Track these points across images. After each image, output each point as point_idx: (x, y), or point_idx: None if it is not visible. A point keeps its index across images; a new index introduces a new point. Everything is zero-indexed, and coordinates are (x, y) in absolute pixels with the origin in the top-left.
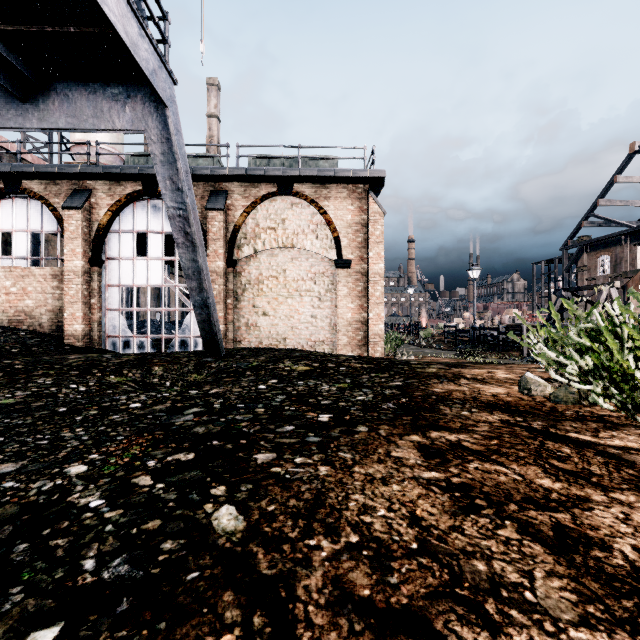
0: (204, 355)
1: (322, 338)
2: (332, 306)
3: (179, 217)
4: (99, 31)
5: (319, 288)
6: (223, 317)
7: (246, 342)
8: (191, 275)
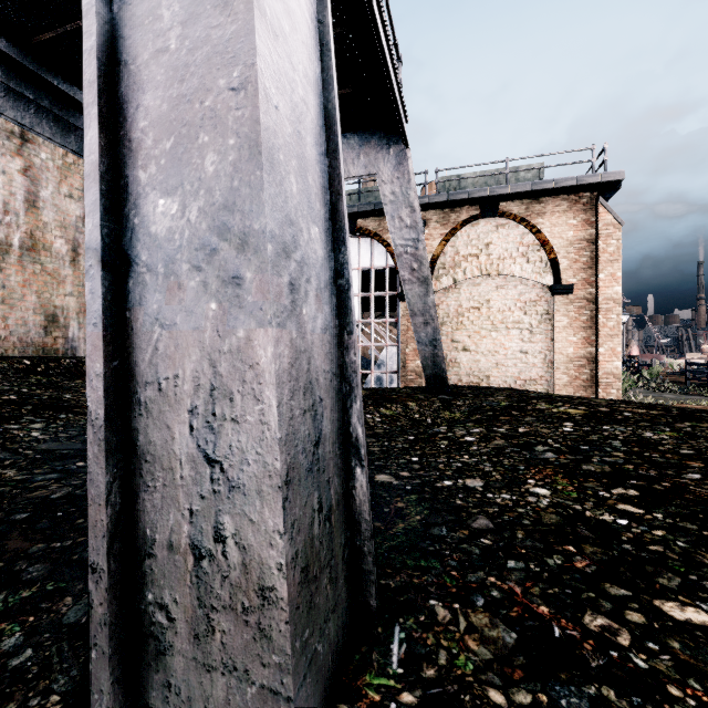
0: (430, 392)
1: (534, 376)
2: (546, 339)
3: (406, 254)
4: (354, 90)
5: (530, 319)
6: None
7: None
8: (416, 311)
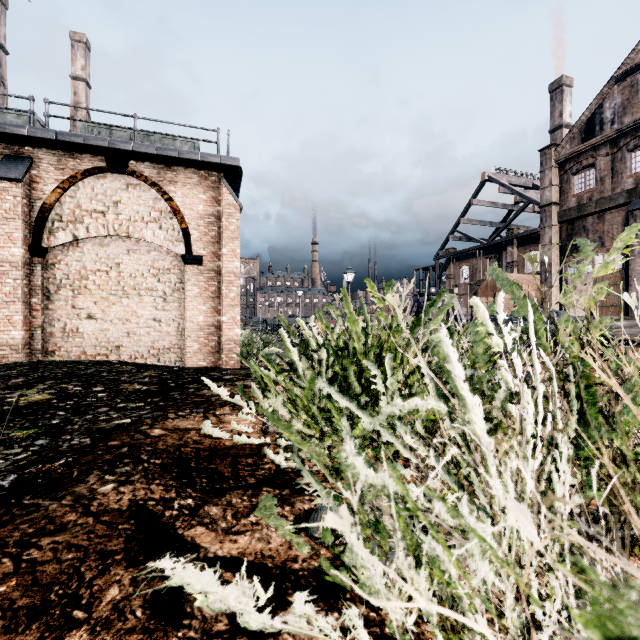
0: None
1: (168, 345)
2: (180, 308)
3: None
4: None
5: (164, 287)
6: (21, 321)
7: (62, 352)
8: None
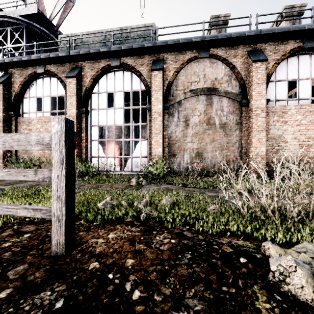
0: None
1: None
2: None
3: None
4: None
5: None
6: None
7: None
8: None
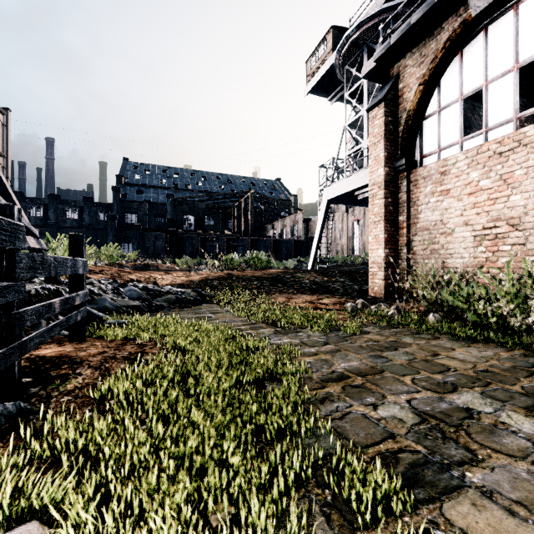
0: None
1: None
2: None
3: None
4: None
5: None
6: None
7: None
8: None
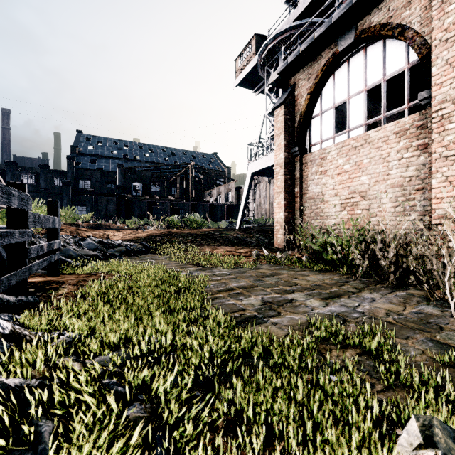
0: None
1: None
2: None
3: None
4: None
5: None
6: None
7: None
8: None
